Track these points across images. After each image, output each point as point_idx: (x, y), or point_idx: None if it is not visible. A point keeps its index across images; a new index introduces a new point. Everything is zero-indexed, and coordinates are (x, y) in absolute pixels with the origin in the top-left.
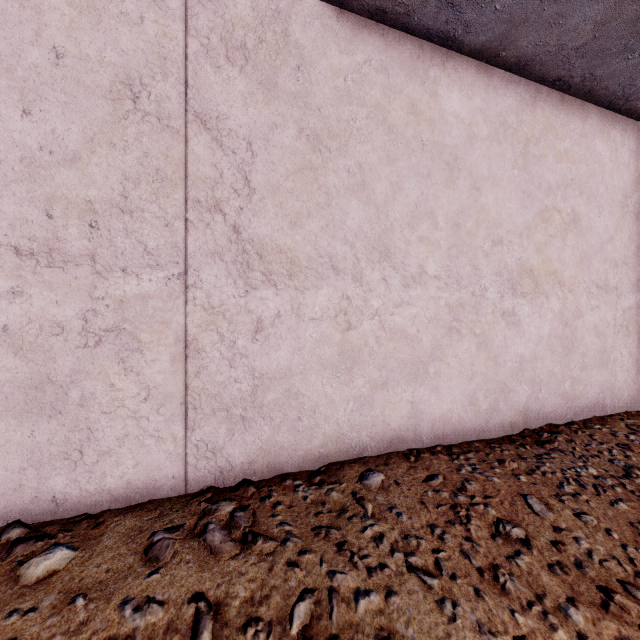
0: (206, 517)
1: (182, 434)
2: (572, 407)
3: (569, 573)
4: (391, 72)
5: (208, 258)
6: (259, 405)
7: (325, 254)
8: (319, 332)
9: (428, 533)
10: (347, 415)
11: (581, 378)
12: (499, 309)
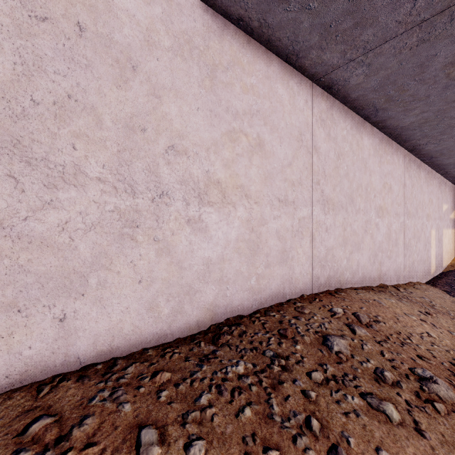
0: None
1: None
2: (258, 298)
3: None
4: None
5: None
6: None
7: None
8: None
9: None
10: None
11: (265, 274)
12: (184, 216)
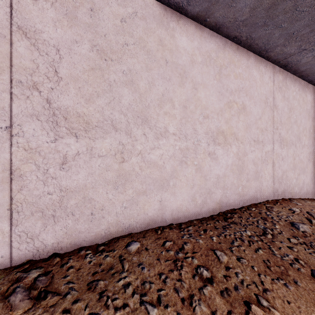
0: (17, 283)
1: (8, 229)
2: (242, 199)
3: (231, 295)
4: (148, 21)
5: (28, 118)
6: (65, 207)
7: (108, 119)
8: (104, 163)
9: (157, 279)
10: (122, 210)
11: (246, 185)
12: (207, 151)
